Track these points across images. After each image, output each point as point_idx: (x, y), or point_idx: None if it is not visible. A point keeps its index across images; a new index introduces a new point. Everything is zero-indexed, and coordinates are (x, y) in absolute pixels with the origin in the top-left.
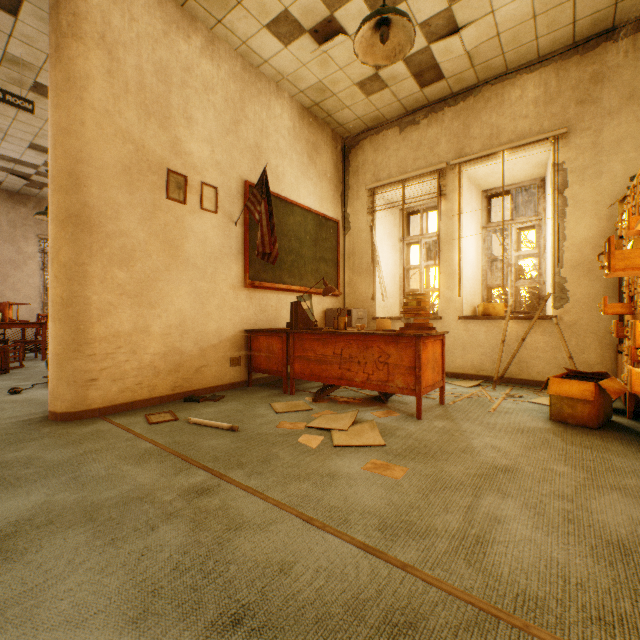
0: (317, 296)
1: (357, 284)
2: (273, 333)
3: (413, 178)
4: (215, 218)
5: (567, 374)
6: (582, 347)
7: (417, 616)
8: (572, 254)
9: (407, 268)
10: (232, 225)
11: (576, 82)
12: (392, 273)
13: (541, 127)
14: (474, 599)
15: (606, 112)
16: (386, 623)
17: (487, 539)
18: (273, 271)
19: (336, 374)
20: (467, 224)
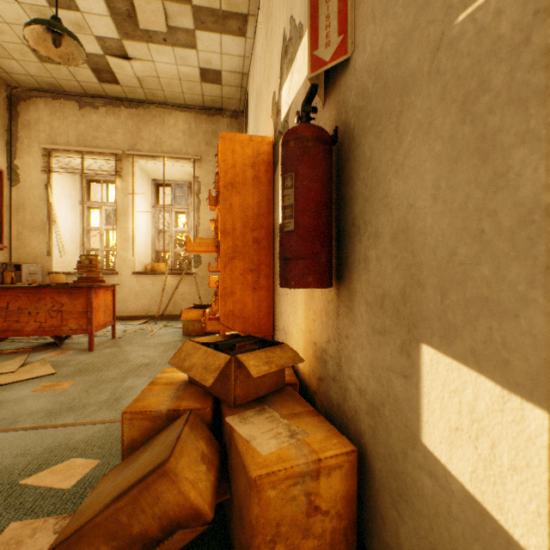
0: None
1: (29, 239)
2: None
3: (93, 153)
4: None
5: (195, 307)
6: (209, 291)
7: (70, 439)
8: (204, 235)
9: (89, 229)
10: None
11: (206, 131)
12: (72, 232)
13: (187, 150)
14: (107, 421)
15: None
16: (47, 449)
17: (123, 397)
18: None
19: (1, 327)
20: (140, 202)
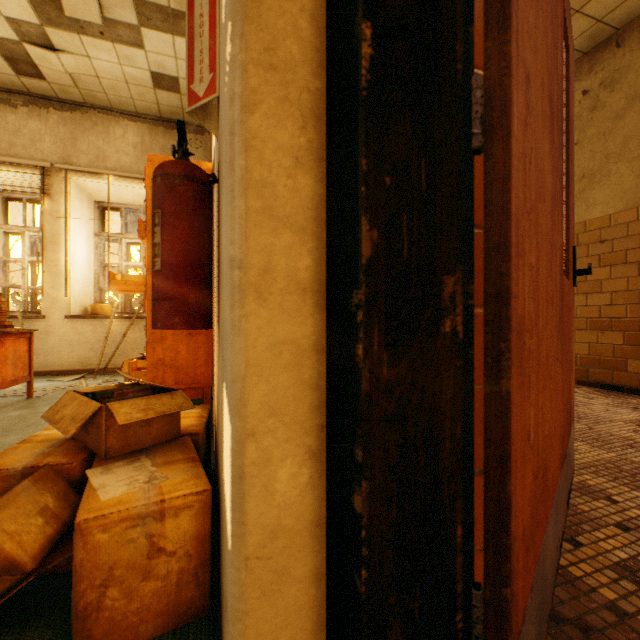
0: None
1: None
2: None
3: (10, 164)
4: None
5: (144, 357)
6: None
7: None
8: None
9: (6, 260)
10: None
11: (164, 147)
12: None
13: (140, 168)
14: None
15: None
16: None
17: None
18: None
19: None
20: (77, 229)
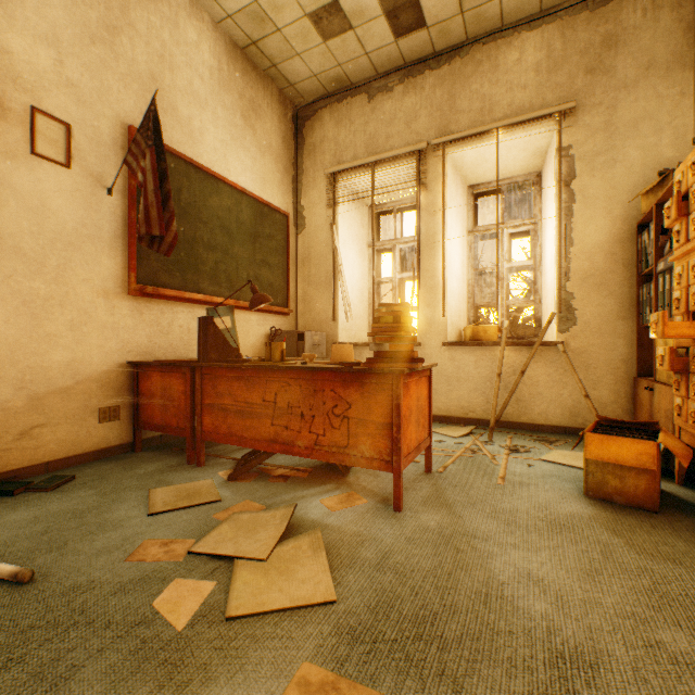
0: (257, 314)
1: (314, 299)
2: (172, 367)
3: (385, 161)
4: (65, 175)
5: (597, 423)
6: (593, 381)
7: None
8: (581, 263)
9: (378, 282)
10: (103, 192)
11: (586, 45)
12: (359, 287)
13: (544, 100)
14: None
15: (621, 84)
16: None
17: None
18: (183, 273)
19: (267, 434)
20: (452, 224)
